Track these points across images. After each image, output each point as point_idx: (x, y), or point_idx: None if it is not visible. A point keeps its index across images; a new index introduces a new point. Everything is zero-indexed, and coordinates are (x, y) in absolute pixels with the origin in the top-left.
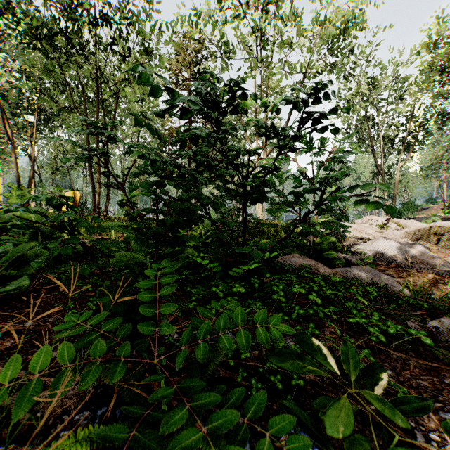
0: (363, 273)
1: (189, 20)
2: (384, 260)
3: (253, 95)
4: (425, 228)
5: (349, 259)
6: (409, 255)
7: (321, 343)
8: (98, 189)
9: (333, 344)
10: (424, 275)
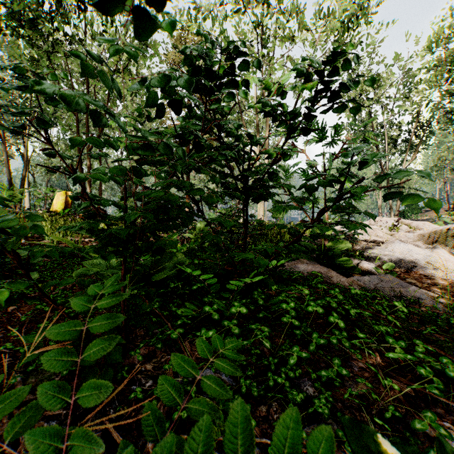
0: (384, 283)
1: (188, 13)
2: (402, 266)
3: (257, 60)
4: (442, 230)
5: (365, 266)
6: (431, 261)
7: (393, 448)
8: (88, 188)
9: (371, 393)
10: (452, 285)
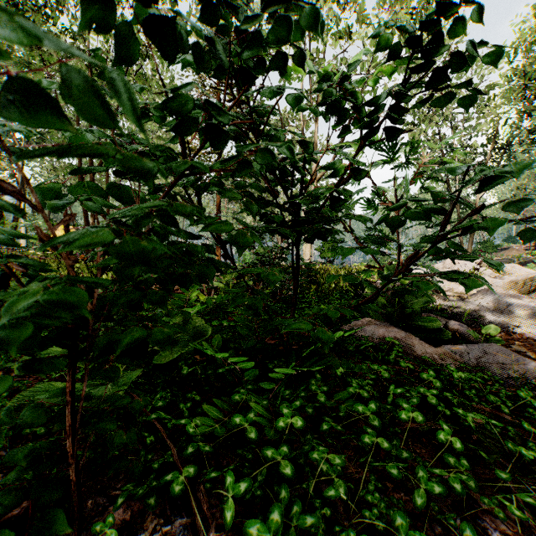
0: (489, 356)
1: None
2: (499, 326)
3: None
4: None
5: (456, 328)
6: None
7: None
8: (91, 222)
9: None
10: None
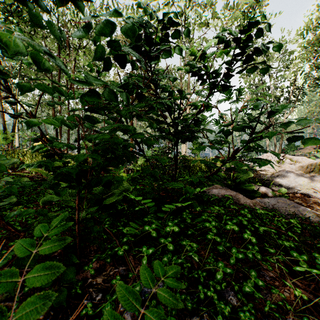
0: (279, 204)
1: (131, 7)
2: (289, 190)
3: (186, 31)
4: (316, 163)
5: (264, 190)
6: (311, 186)
7: None
8: (59, 132)
9: (286, 304)
10: None
